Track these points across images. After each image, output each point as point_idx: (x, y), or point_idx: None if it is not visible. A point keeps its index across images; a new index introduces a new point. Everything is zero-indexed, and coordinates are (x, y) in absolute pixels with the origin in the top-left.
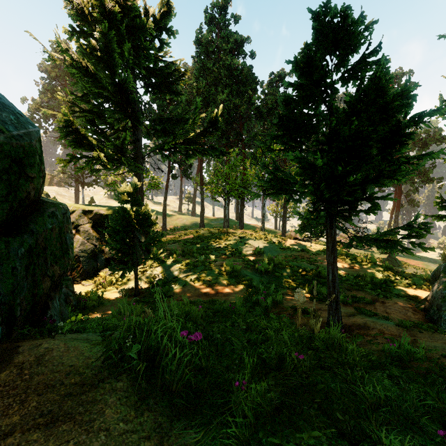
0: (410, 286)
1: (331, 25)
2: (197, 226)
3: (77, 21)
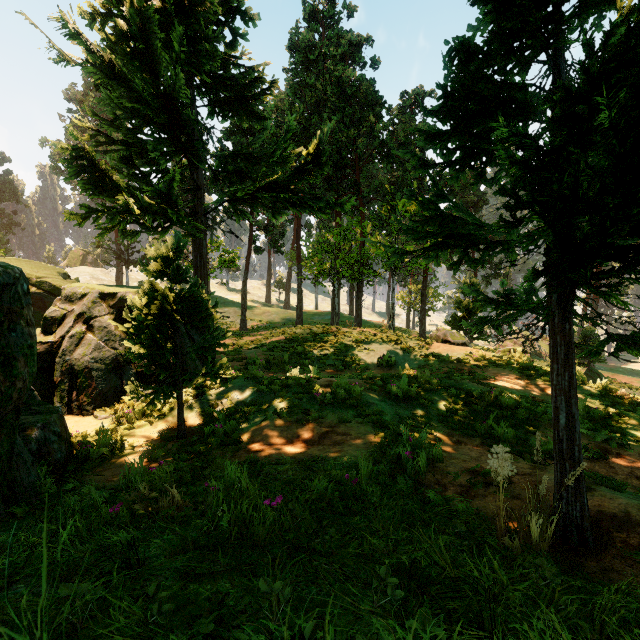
0: None
1: None
2: (292, 323)
3: None
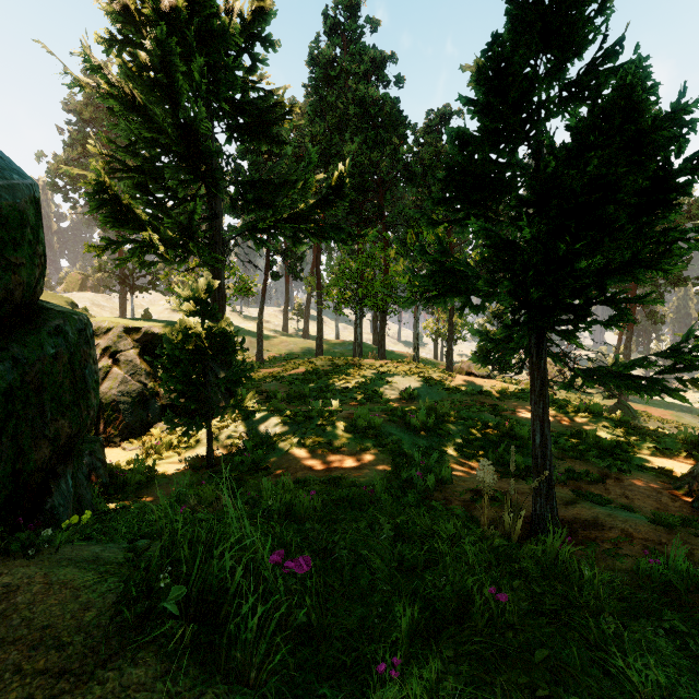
0: (660, 451)
1: (539, 5)
2: (312, 354)
3: (117, 25)
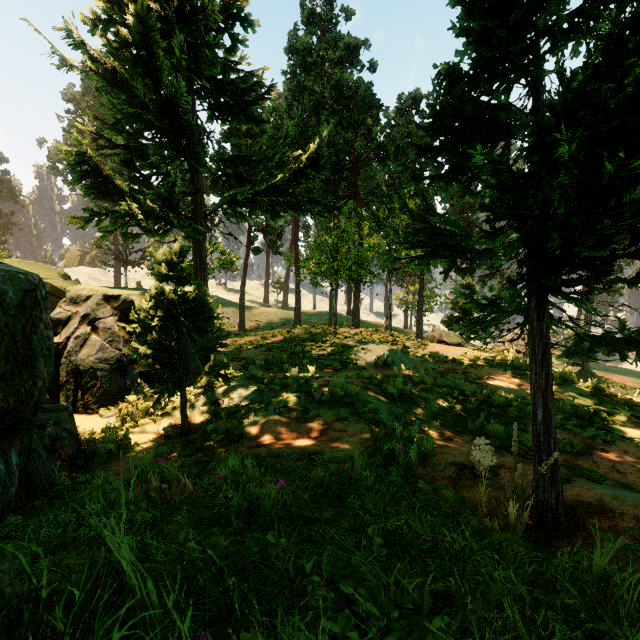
0: (639, 420)
1: None
2: (290, 323)
3: (102, 5)
